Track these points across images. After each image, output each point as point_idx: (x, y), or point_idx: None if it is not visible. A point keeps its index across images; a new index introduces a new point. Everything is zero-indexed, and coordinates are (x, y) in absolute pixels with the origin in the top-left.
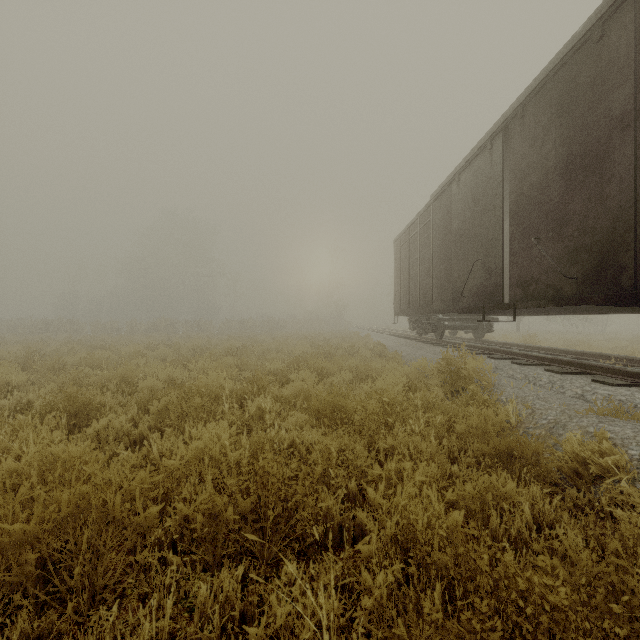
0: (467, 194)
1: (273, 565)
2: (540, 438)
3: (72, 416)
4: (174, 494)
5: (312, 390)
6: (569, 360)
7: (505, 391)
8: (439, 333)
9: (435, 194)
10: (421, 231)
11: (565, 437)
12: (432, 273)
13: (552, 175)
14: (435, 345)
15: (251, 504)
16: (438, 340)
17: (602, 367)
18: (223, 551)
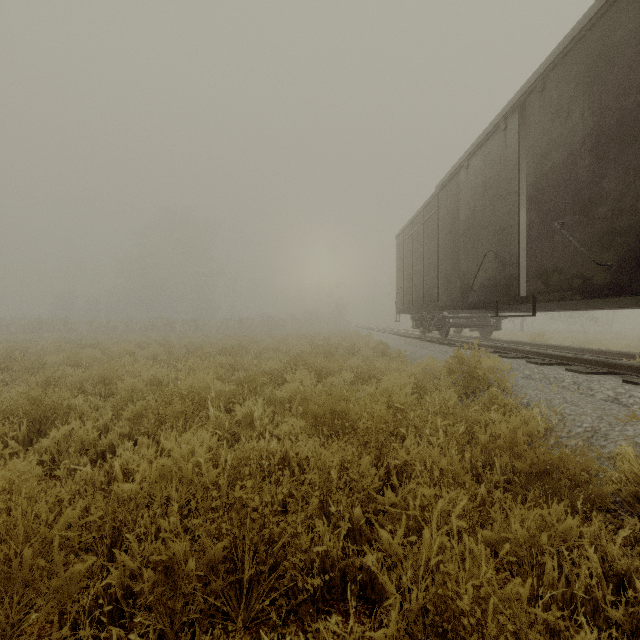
0: (477, 181)
1: (253, 630)
2: (577, 450)
3: (36, 422)
4: (126, 531)
5: (309, 392)
6: (593, 359)
7: (526, 393)
8: (444, 331)
9: (441, 183)
10: (425, 224)
11: (609, 449)
12: (438, 267)
13: (579, 151)
14: (440, 344)
15: (224, 547)
16: (443, 339)
17: (633, 366)
18: (184, 616)
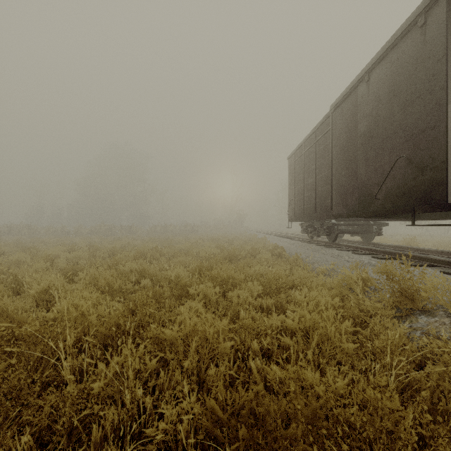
0: (382, 90)
1: None
2: None
3: None
4: None
5: (211, 333)
6: None
7: None
8: (332, 236)
9: (337, 102)
10: (318, 143)
11: None
12: (331, 180)
13: None
14: (329, 247)
15: None
16: (330, 243)
17: None
18: None
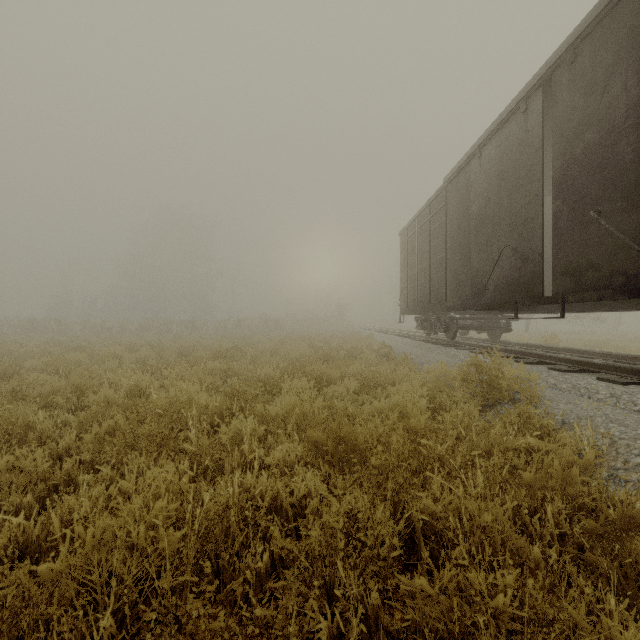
0: (492, 170)
1: None
2: None
3: None
4: None
5: (308, 408)
6: (627, 366)
7: (558, 408)
8: (451, 333)
9: (450, 175)
10: (432, 220)
11: None
12: (446, 265)
13: (621, 127)
14: (447, 346)
15: None
16: (449, 341)
17: None
18: None
